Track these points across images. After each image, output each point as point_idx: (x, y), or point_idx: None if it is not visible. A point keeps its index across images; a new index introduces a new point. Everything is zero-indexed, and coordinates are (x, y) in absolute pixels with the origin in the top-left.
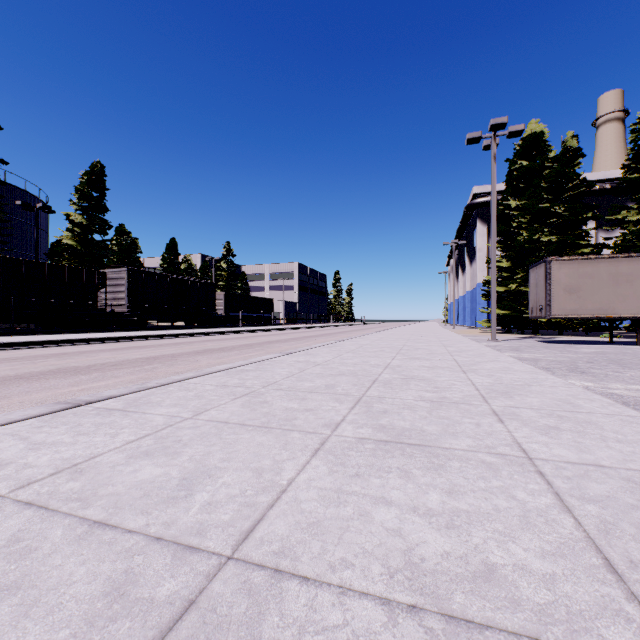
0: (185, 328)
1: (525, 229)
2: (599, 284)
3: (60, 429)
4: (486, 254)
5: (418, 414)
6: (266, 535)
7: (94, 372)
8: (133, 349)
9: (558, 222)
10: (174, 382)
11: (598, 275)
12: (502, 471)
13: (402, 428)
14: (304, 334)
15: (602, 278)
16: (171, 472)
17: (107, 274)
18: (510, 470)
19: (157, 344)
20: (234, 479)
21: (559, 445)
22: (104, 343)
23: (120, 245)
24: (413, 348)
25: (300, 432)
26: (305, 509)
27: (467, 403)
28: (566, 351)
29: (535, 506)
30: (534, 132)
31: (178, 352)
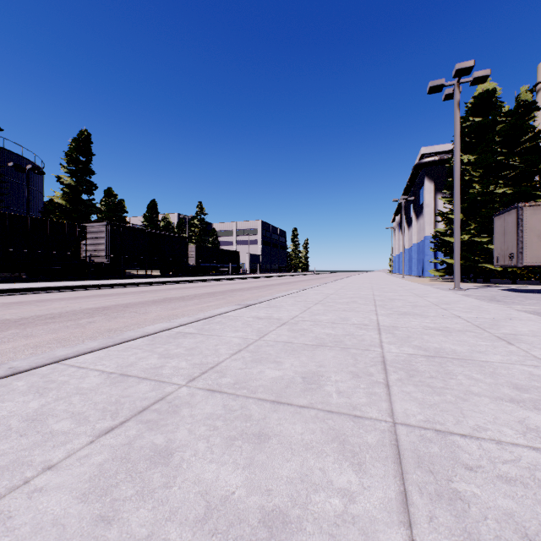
0: (160, 277)
1: (477, 182)
2: None
3: None
4: (433, 209)
5: None
6: None
7: (13, 328)
8: (94, 297)
9: (512, 174)
10: (46, 364)
11: None
12: None
13: None
14: (266, 282)
15: None
16: None
17: (89, 228)
18: None
19: (123, 292)
20: None
21: None
22: (74, 291)
23: (108, 205)
24: (387, 298)
25: None
26: None
27: None
28: None
29: None
30: (486, 89)
31: (136, 301)
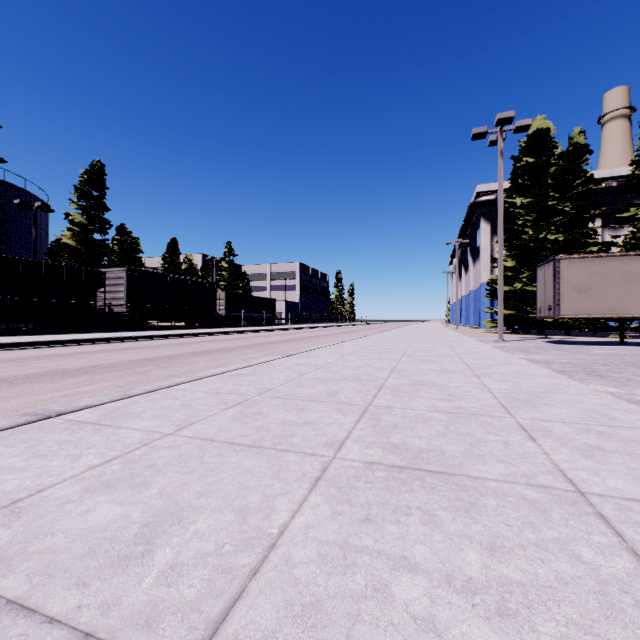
0: (185, 328)
1: (531, 227)
2: (610, 283)
3: (15, 449)
4: (490, 253)
5: (434, 429)
6: (243, 629)
7: (83, 375)
8: (129, 350)
9: (565, 220)
10: (162, 388)
11: (609, 274)
12: (552, 513)
13: (418, 448)
14: (305, 334)
15: (613, 277)
16: (132, 514)
17: (106, 274)
18: (562, 512)
19: (155, 345)
20: (210, 525)
21: (612, 473)
22: (101, 344)
23: (121, 245)
24: (418, 349)
25: (297, 454)
26: (300, 578)
27: (488, 415)
28: (578, 352)
29: (612, 574)
30: (540, 128)
31: (175, 353)
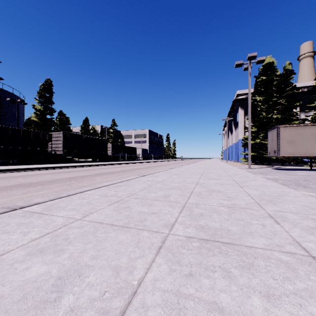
0: (92, 162)
1: (264, 111)
2: (305, 139)
3: None
4: (243, 124)
5: (222, 217)
6: None
7: (38, 186)
8: (63, 173)
9: (281, 108)
10: (77, 193)
11: (305, 134)
12: (299, 271)
13: (215, 228)
14: (151, 165)
15: (307, 136)
16: (52, 270)
17: (52, 135)
18: (304, 270)
19: (76, 170)
20: (97, 279)
21: None
22: (49, 169)
23: (60, 121)
24: (209, 173)
25: (148, 231)
26: None
27: (250, 208)
28: (290, 174)
29: None
30: (269, 62)
31: (86, 174)
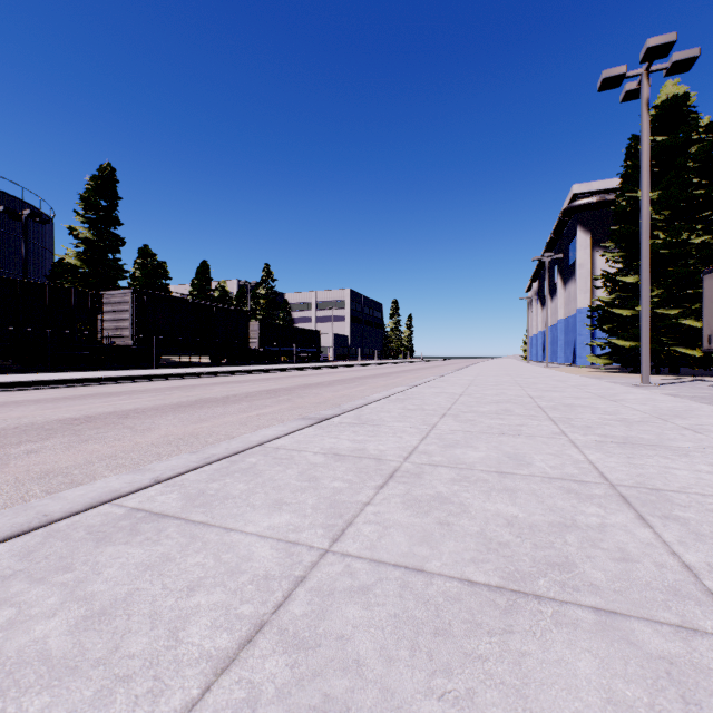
0: (209, 365)
1: (661, 229)
2: None
3: None
4: (590, 271)
5: None
6: None
7: None
8: (90, 398)
9: None
10: None
11: None
12: None
13: None
14: (356, 373)
15: None
16: None
17: (108, 297)
18: None
19: (142, 389)
20: None
21: None
22: (73, 387)
23: (144, 269)
24: (559, 404)
25: None
26: None
27: None
28: None
29: None
30: (674, 94)
31: (148, 405)
